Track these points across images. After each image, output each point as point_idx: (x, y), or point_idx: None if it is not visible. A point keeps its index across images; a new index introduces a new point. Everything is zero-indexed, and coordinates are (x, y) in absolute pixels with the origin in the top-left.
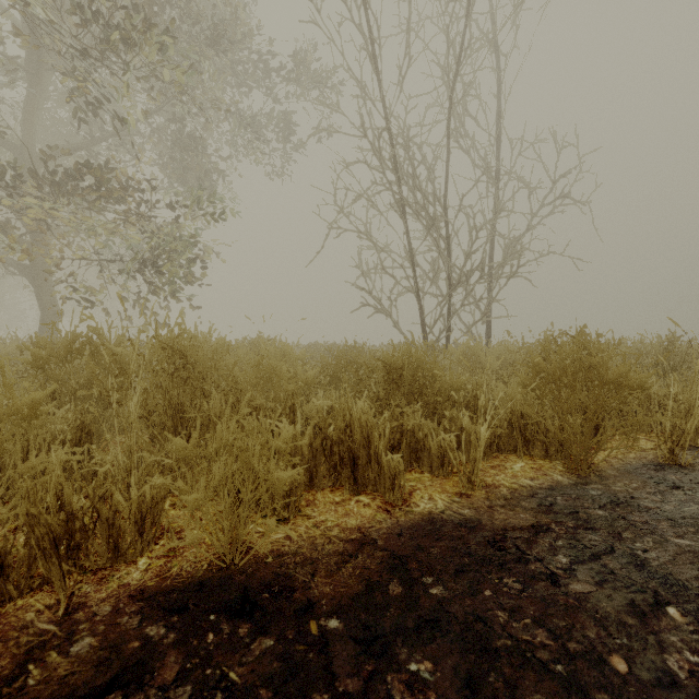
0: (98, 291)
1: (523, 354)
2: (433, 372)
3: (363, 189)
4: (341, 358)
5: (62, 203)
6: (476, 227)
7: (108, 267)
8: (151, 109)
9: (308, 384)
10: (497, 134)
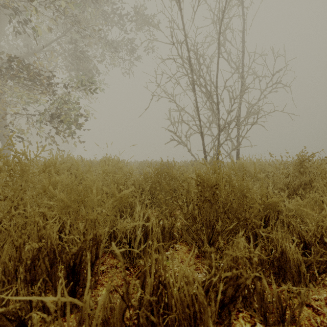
0: (26, 132)
1: (281, 168)
2: (242, 190)
3: (171, 73)
4: (158, 172)
5: (3, 82)
6: (234, 97)
7: (32, 119)
8: (59, 37)
9: (123, 203)
10: (242, 50)
